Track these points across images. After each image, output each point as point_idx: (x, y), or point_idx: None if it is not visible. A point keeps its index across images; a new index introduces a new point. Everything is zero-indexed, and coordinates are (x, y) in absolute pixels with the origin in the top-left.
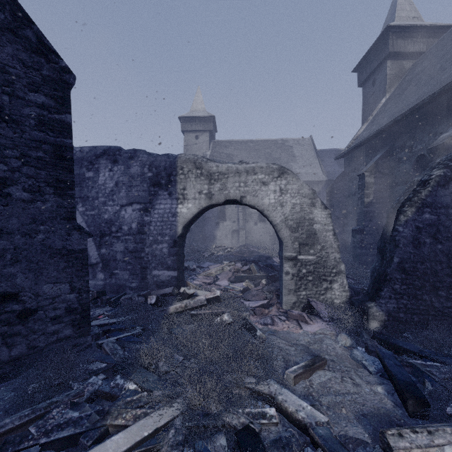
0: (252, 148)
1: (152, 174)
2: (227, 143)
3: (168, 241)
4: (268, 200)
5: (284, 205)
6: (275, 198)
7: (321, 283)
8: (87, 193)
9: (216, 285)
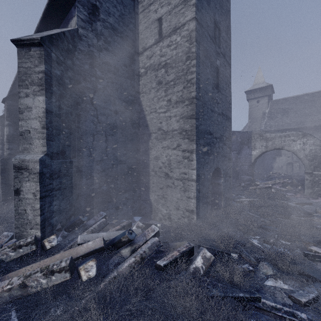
0: (307, 100)
1: (241, 140)
2: (282, 101)
3: (247, 165)
4: (296, 148)
5: (305, 149)
6: (300, 147)
7: None
8: None
9: None
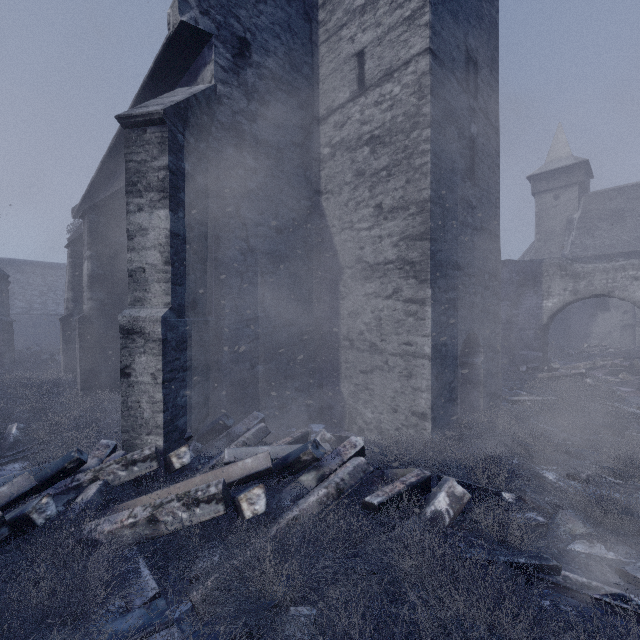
0: None
1: (519, 278)
2: (612, 193)
3: (534, 328)
4: (639, 294)
5: None
6: None
7: None
8: None
9: None
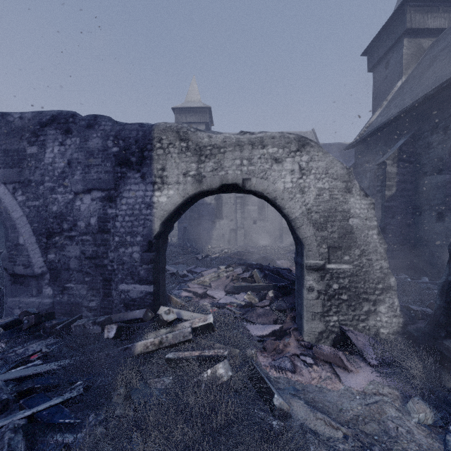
0: None
1: (118, 149)
2: None
3: (140, 242)
4: (282, 185)
5: (305, 190)
6: (293, 181)
7: (361, 304)
8: (29, 175)
9: (210, 298)
